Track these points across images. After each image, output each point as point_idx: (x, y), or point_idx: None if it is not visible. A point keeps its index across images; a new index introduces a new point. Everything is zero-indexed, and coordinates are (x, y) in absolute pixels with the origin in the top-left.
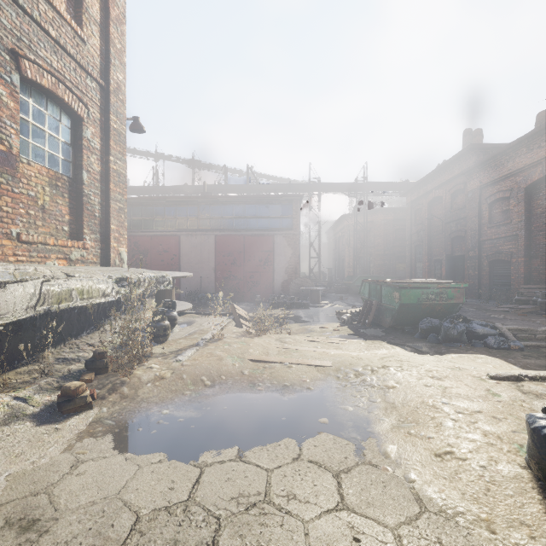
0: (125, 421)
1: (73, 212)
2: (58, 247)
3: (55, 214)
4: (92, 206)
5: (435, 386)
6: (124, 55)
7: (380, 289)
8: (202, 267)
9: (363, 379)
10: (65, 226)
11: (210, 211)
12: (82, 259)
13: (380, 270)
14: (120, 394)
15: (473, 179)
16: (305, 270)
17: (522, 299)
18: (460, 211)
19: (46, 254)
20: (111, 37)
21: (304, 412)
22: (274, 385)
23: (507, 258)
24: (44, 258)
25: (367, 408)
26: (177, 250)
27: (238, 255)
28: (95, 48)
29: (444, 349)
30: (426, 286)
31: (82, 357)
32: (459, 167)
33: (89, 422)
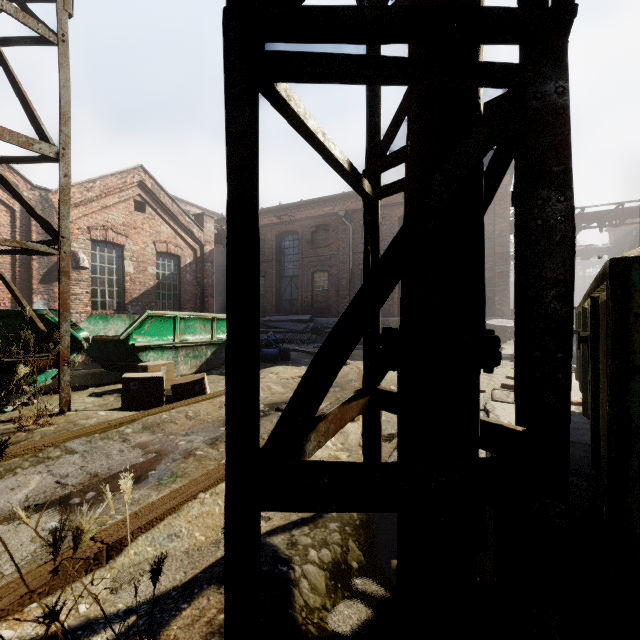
0: None
1: None
2: None
3: None
4: None
5: None
6: None
7: None
8: None
9: None
10: None
11: None
12: None
13: None
14: None
15: None
16: None
17: None
18: None
19: None
20: None
21: None
22: None
23: None
24: None
25: None
26: None
27: None
28: None
29: None
30: None
31: None
32: None
33: None
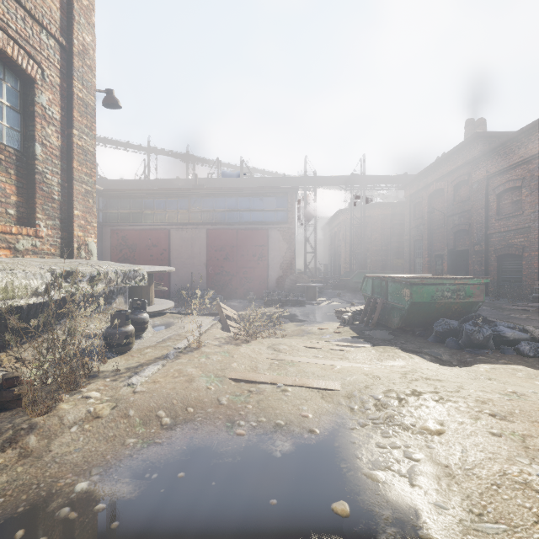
0: (4, 511)
1: (23, 192)
2: None
3: None
4: (49, 187)
5: (507, 435)
6: (93, 15)
7: (386, 286)
8: (193, 262)
9: (389, 415)
10: (10, 209)
11: (201, 203)
12: (34, 250)
13: (378, 265)
14: (21, 449)
15: (480, 169)
16: (301, 266)
17: None
18: (463, 203)
19: None
20: None
21: (306, 484)
22: (261, 424)
23: (518, 252)
24: None
25: (406, 474)
26: (166, 244)
27: (231, 250)
28: None
29: (468, 357)
30: (442, 282)
31: None
32: (463, 157)
33: None
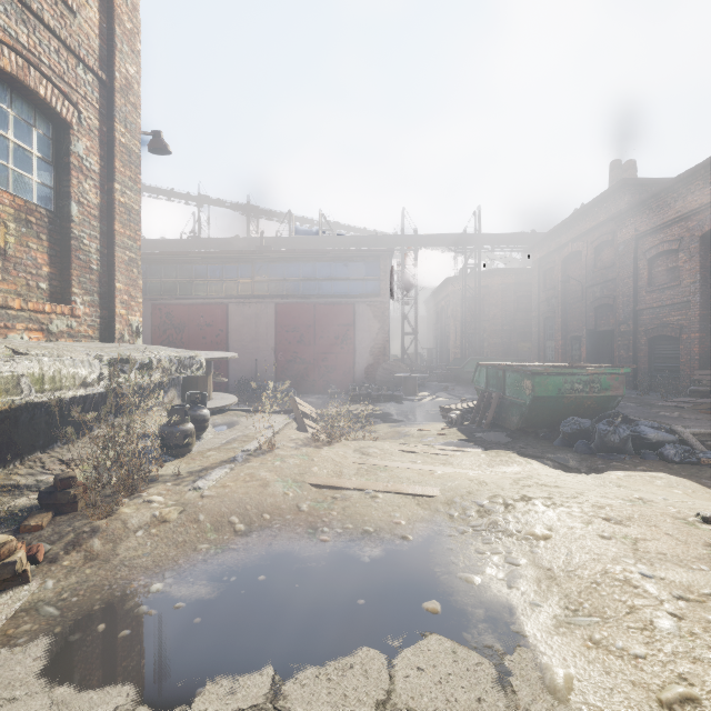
0: (80, 609)
1: (56, 261)
2: (29, 313)
3: (24, 264)
4: (86, 255)
5: (618, 538)
6: (138, 40)
7: (504, 376)
8: (258, 346)
9: (492, 520)
10: (42, 282)
11: (268, 270)
12: (69, 332)
13: (497, 350)
14: (86, 552)
15: (627, 226)
16: (397, 352)
17: (700, 389)
18: (607, 270)
19: (8, 323)
20: (116, 11)
21: (397, 587)
22: (348, 530)
23: (674, 334)
24: (5, 328)
25: (505, 577)
26: (223, 323)
27: (306, 330)
28: (91, 23)
29: (600, 463)
30: (571, 371)
31: (44, 483)
32: (605, 211)
33: (13, 612)
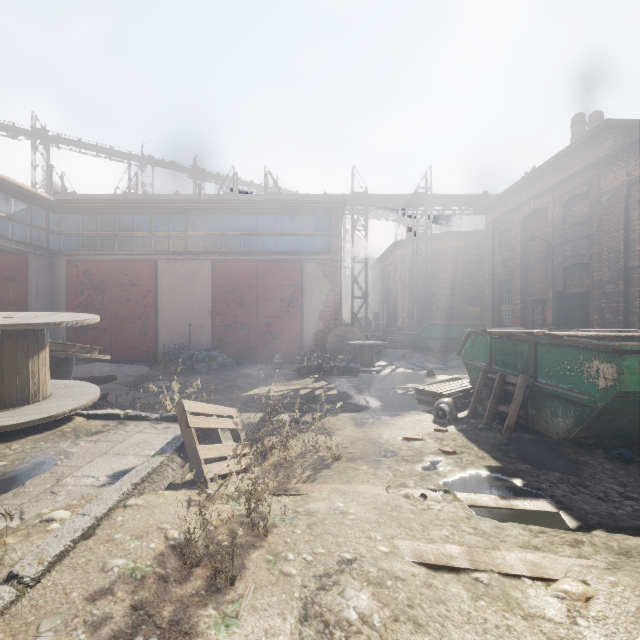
0: None
1: None
2: None
3: None
4: None
5: None
6: None
7: (534, 352)
8: (192, 309)
9: None
10: None
11: (204, 223)
12: None
13: (446, 315)
14: None
15: (614, 172)
16: (344, 316)
17: None
18: (580, 226)
19: None
20: None
21: None
22: None
23: None
24: None
25: None
26: (151, 283)
27: (248, 291)
28: None
29: None
30: None
31: None
32: (579, 160)
33: None
